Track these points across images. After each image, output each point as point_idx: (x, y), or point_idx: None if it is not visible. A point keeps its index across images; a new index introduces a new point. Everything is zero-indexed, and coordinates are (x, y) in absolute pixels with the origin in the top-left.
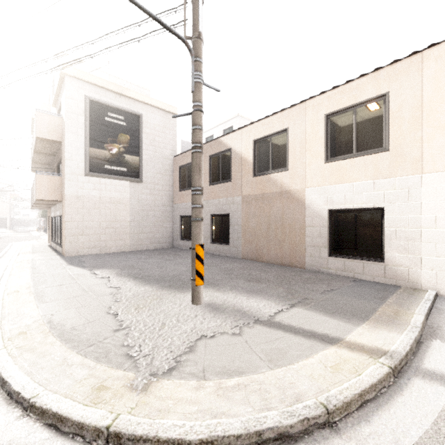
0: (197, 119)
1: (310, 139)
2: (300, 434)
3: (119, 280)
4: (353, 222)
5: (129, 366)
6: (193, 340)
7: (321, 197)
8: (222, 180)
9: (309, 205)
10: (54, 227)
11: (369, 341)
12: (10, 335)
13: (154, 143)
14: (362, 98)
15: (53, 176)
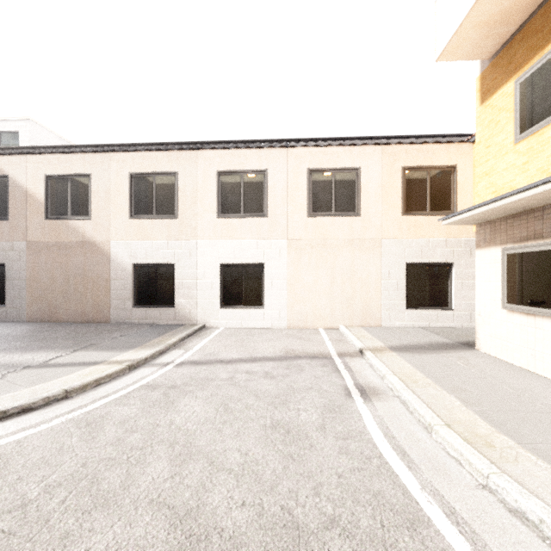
0: None
1: (115, 192)
2: (42, 406)
3: None
4: (154, 275)
5: None
6: None
7: (126, 251)
8: None
9: (114, 258)
10: None
11: (127, 358)
12: None
13: None
14: (160, 169)
15: None
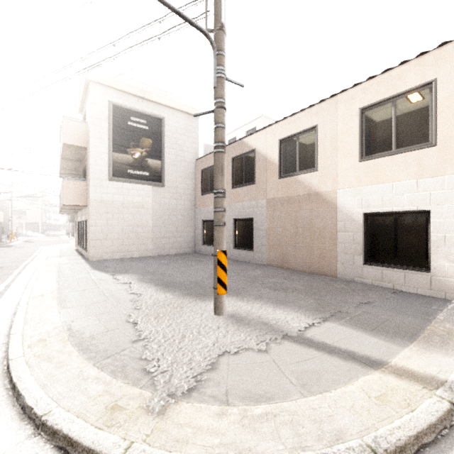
0: (220, 117)
1: (342, 136)
2: None
3: (140, 286)
4: (392, 226)
5: (146, 383)
6: (215, 356)
7: (355, 200)
8: (246, 183)
9: (340, 208)
10: (80, 231)
11: (420, 367)
12: (30, 342)
13: (175, 146)
14: (403, 88)
15: (78, 181)
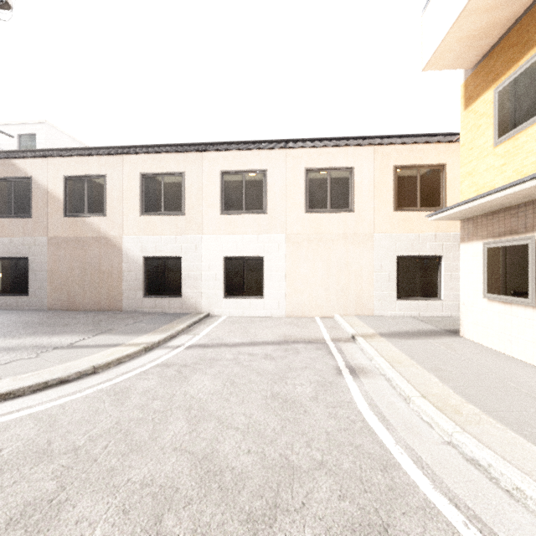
0: None
1: (127, 191)
2: (75, 379)
3: None
4: (163, 267)
5: None
6: None
7: (137, 246)
8: (17, 214)
9: (126, 252)
10: None
11: (142, 341)
12: None
13: None
14: (168, 170)
15: None
